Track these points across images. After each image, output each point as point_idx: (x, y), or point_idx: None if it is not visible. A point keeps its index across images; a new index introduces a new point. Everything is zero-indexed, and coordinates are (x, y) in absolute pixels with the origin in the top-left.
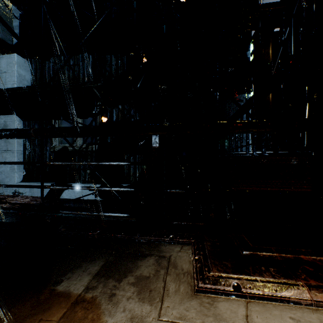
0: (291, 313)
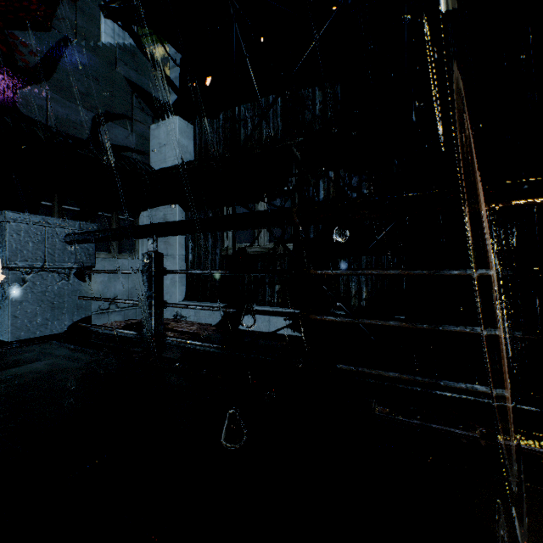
0: None
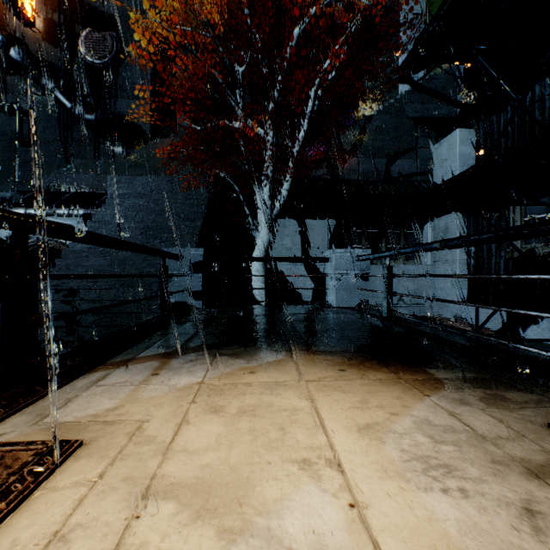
0: None
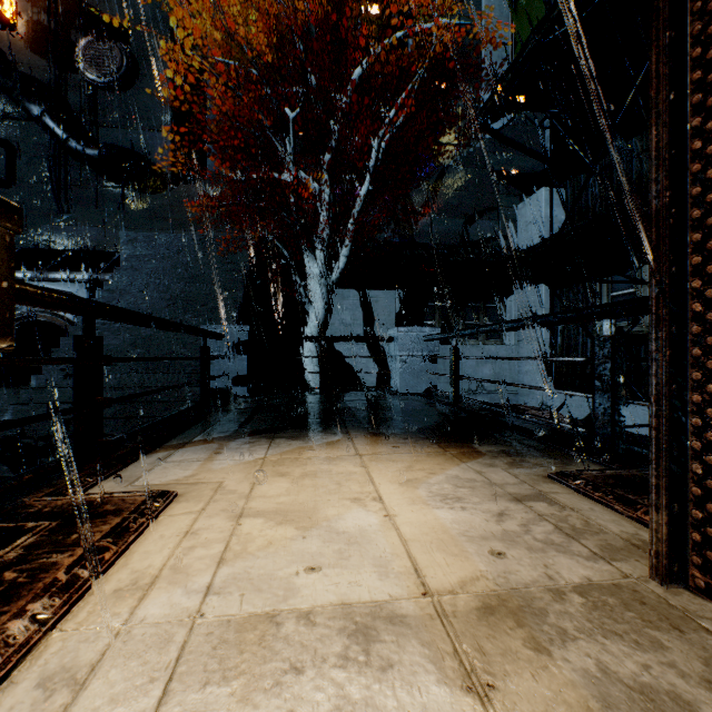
0: (598, 509)
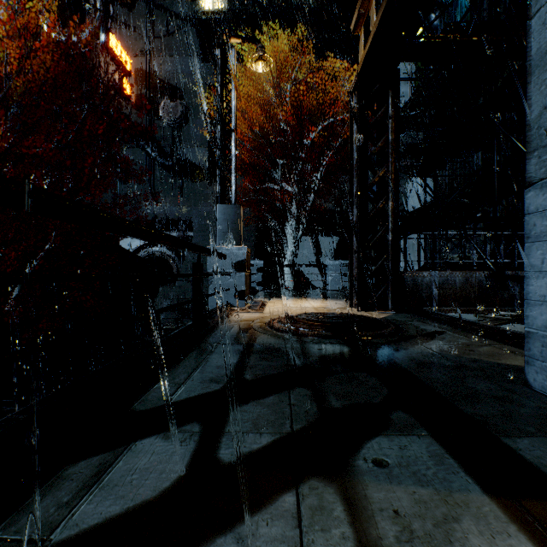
0: None
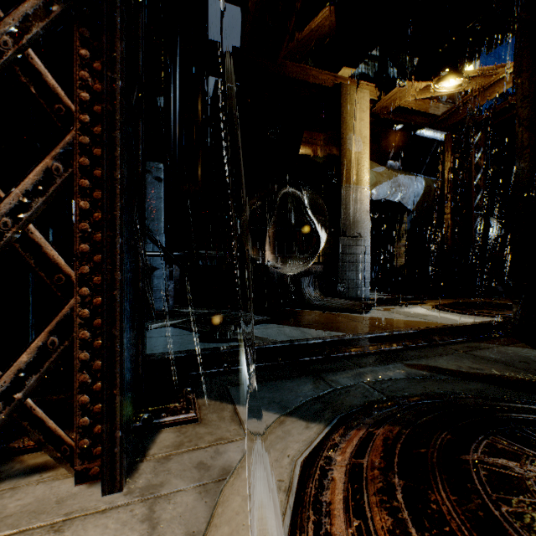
0: None
